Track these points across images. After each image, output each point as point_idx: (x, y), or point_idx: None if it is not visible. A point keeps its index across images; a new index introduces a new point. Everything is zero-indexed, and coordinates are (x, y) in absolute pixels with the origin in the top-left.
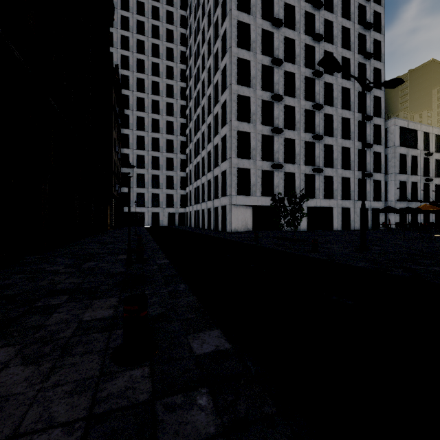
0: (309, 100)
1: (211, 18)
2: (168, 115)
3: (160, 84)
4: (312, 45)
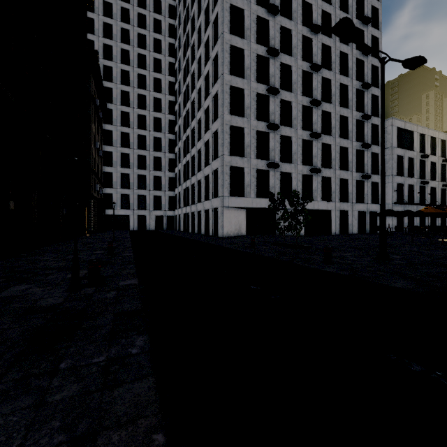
0: (306, 96)
1: (201, 4)
2: (156, 111)
3: (147, 78)
4: (309, 36)
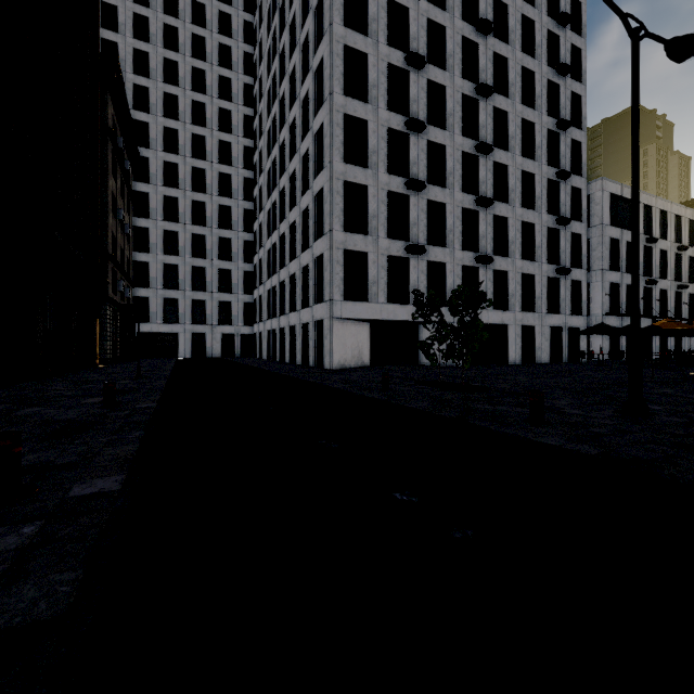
0: (468, 137)
1: None
2: (222, 163)
3: (207, 108)
4: (474, 40)
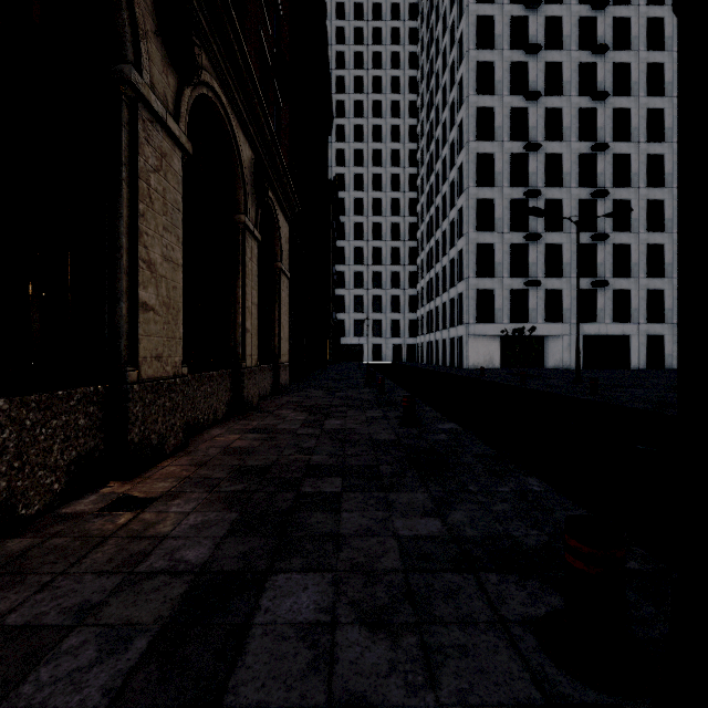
0: (586, 185)
1: (446, 97)
2: (393, 215)
3: (383, 176)
4: (591, 107)
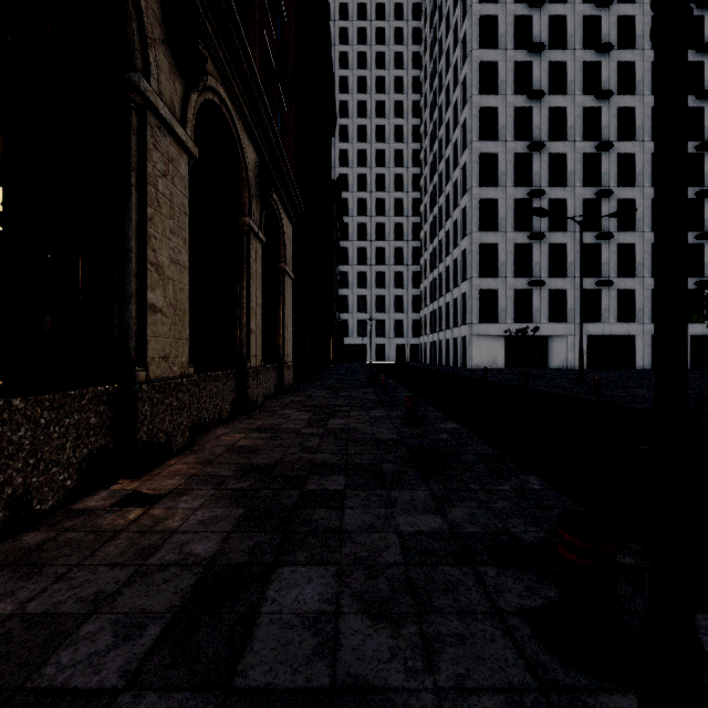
0: (591, 185)
1: (450, 97)
2: (396, 215)
3: (386, 177)
4: (596, 106)
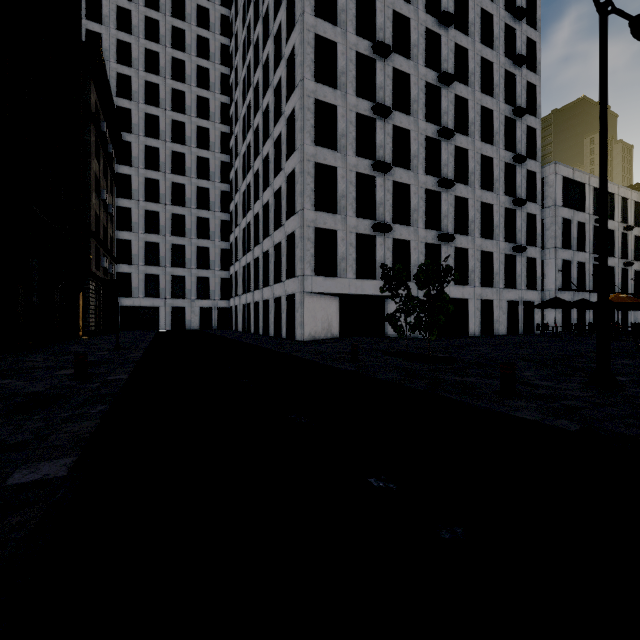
0: (431, 123)
1: None
2: (201, 148)
3: (186, 96)
4: (437, 31)
